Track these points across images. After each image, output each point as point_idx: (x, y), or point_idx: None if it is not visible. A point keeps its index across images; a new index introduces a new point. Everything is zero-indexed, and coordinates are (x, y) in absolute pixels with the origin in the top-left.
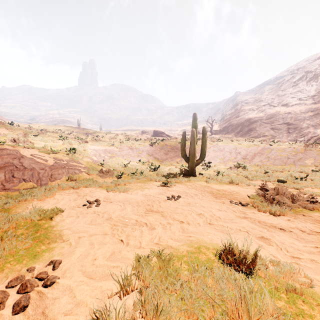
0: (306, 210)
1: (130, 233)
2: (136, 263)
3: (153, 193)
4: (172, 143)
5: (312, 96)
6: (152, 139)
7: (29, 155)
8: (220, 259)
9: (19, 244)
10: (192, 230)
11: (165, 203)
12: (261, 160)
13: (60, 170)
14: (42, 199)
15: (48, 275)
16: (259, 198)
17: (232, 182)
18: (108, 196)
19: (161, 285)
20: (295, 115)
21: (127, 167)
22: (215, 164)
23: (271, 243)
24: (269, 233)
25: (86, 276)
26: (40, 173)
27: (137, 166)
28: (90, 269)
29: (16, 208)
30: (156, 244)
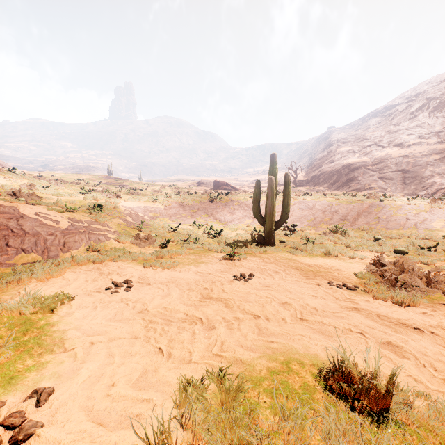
0: None
1: (174, 336)
2: (181, 394)
3: (213, 270)
4: (240, 198)
5: (437, 132)
6: (212, 193)
7: (32, 214)
8: (325, 386)
9: None
10: (274, 330)
11: (231, 286)
12: (368, 222)
13: (77, 236)
14: (44, 279)
15: (24, 419)
16: (372, 277)
17: (329, 254)
18: (145, 274)
19: (225, 443)
20: (414, 159)
21: (176, 232)
22: (302, 227)
23: (405, 354)
24: (399, 336)
25: (92, 419)
26: (47, 241)
27: (191, 231)
28: (102, 405)
29: (1, 293)
30: (216, 356)
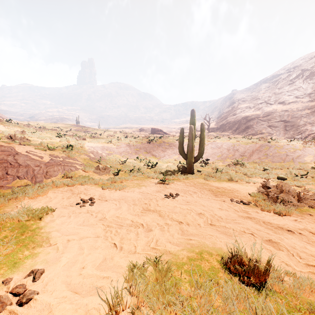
0: (312, 209)
1: (124, 236)
2: (129, 273)
3: (151, 191)
4: (169, 140)
5: (309, 94)
6: (150, 137)
7: (24, 152)
8: (226, 268)
9: None
10: (192, 232)
11: (163, 202)
12: (260, 157)
13: (55, 167)
14: (34, 197)
15: (25, 289)
16: (261, 196)
17: (231, 180)
18: (103, 194)
19: (158, 303)
20: (292, 113)
21: (124, 164)
22: (213, 161)
23: (280, 247)
24: (277, 236)
25: (70, 289)
26: (35, 170)
27: (135, 163)
28: (76, 280)
29: (5, 207)
30: (152, 248)
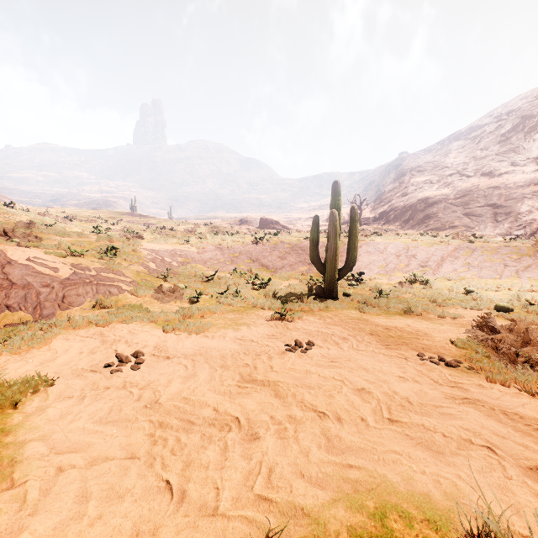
0: None
1: (194, 455)
2: None
3: (258, 336)
4: (292, 239)
5: (535, 158)
6: (258, 233)
7: (23, 260)
8: None
9: None
10: (351, 441)
11: (283, 361)
12: (456, 269)
13: (81, 288)
14: (20, 351)
15: None
16: (478, 347)
17: (410, 312)
18: (163, 342)
19: None
20: (507, 191)
21: (211, 281)
22: (371, 276)
23: None
24: None
25: None
26: (41, 294)
27: (230, 280)
28: None
29: None
30: (260, 499)
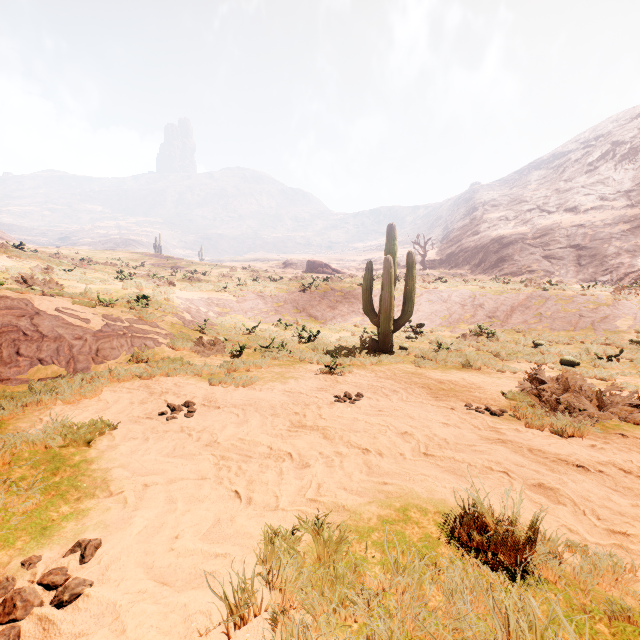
0: (626, 424)
1: (255, 477)
2: (266, 547)
3: (306, 389)
4: (344, 286)
5: (627, 191)
6: (305, 278)
7: (52, 310)
8: (453, 537)
9: (13, 501)
10: (388, 468)
11: (331, 410)
12: (526, 320)
13: (115, 341)
14: (74, 401)
15: (67, 577)
16: (527, 398)
17: (469, 366)
18: (212, 394)
19: (323, 602)
20: (593, 230)
21: (253, 334)
22: (433, 328)
23: (560, 498)
24: (555, 476)
25: (153, 578)
26: (73, 347)
27: (274, 333)
28: (164, 561)
29: (17, 420)
30: (311, 501)
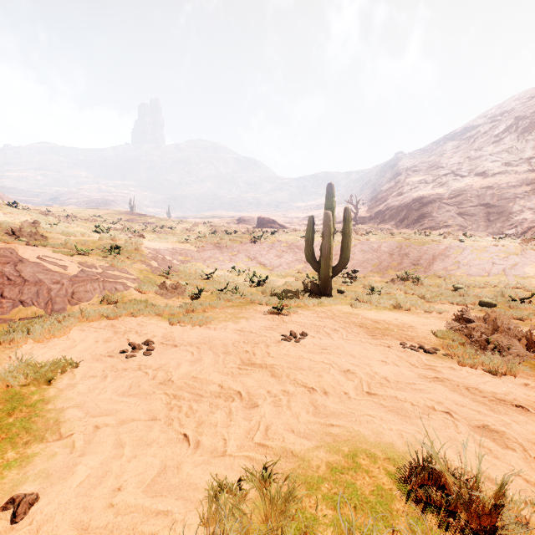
0: None
1: (205, 417)
2: (210, 506)
3: (256, 328)
4: (289, 238)
5: (528, 158)
6: (256, 232)
7: (34, 258)
8: (407, 490)
9: None
10: (334, 408)
11: (278, 348)
12: (446, 267)
13: (89, 285)
14: (43, 340)
15: None
16: (456, 337)
17: (399, 307)
18: (170, 333)
19: None
20: (500, 191)
21: (211, 279)
22: (365, 274)
23: (508, 442)
24: (497, 417)
25: None
26: (52, 290)
27: (229, 278)
28: (102, 519)
29: None
30: (259, 445)
